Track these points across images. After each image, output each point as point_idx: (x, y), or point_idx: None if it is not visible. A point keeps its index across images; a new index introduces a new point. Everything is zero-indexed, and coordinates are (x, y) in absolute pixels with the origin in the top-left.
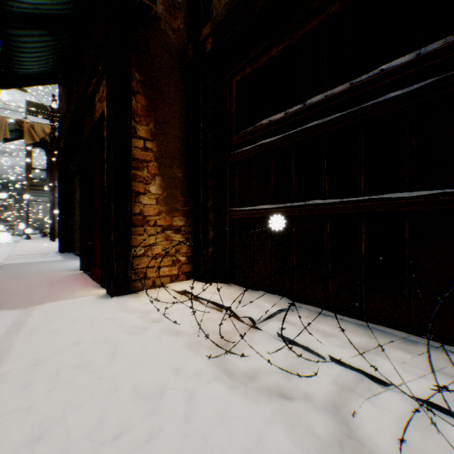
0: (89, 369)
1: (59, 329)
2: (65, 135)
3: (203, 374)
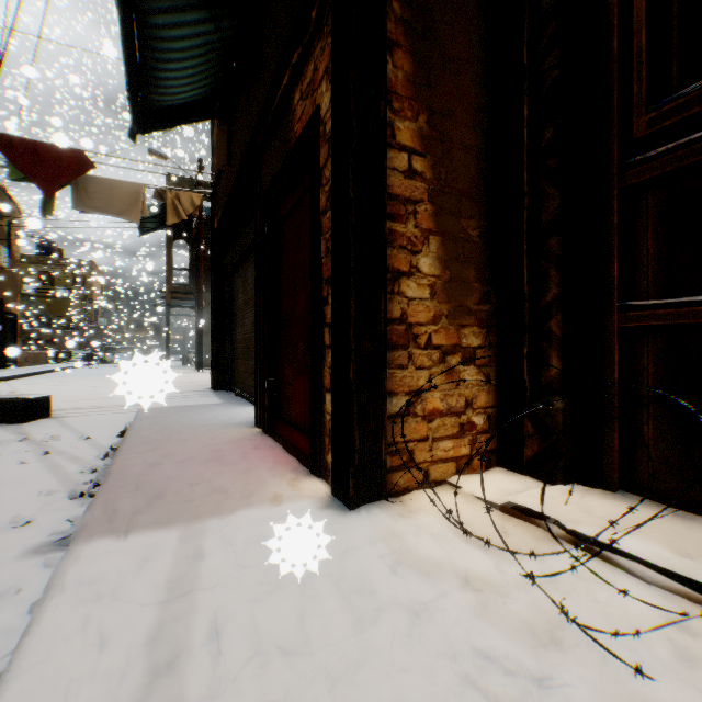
0: None
1: (280, 633)
2: (222, 205)
3: None
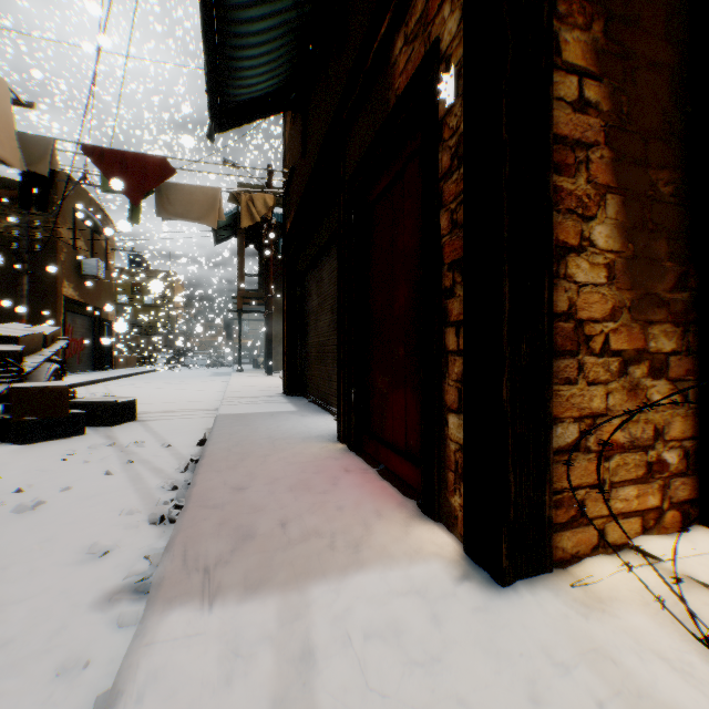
0: None
1: None
2: (295, 203)
3: None
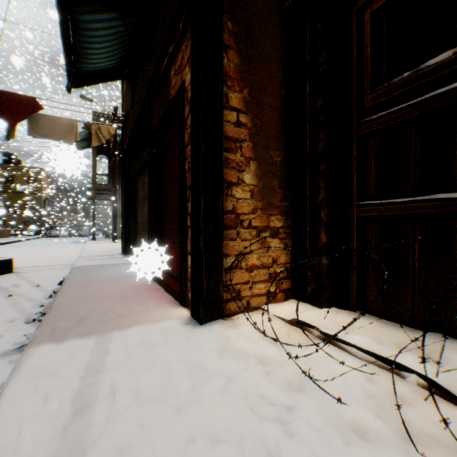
0: None
1: (150, 390)
2: (128, 134)
3: None
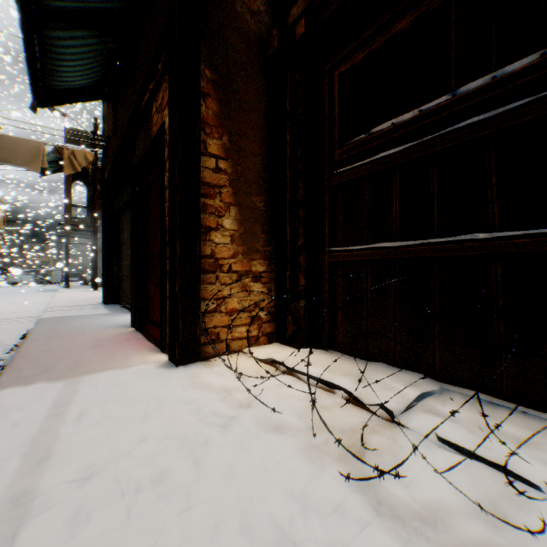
0: (167, 489)
1: (115, 414)
2: (110, 163)
3: (348, 510)
